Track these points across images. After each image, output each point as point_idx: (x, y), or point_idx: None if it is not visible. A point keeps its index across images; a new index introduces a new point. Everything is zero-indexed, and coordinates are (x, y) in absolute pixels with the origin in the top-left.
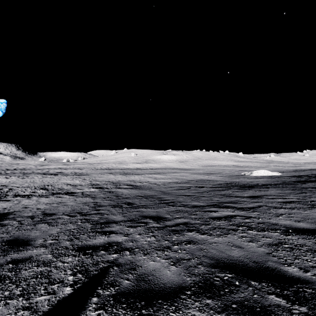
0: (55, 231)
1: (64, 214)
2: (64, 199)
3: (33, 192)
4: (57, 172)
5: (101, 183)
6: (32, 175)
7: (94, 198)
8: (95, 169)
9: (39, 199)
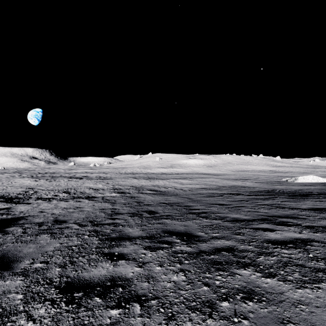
0: (53, 247)
1: (76, 222)
2: (82, 204)
3: (55, 196)
4: (83, 175)
5: (123, 187)
6: (59, 178)
7: (113, 204)
8: (119, 173)
9: (58, 203)
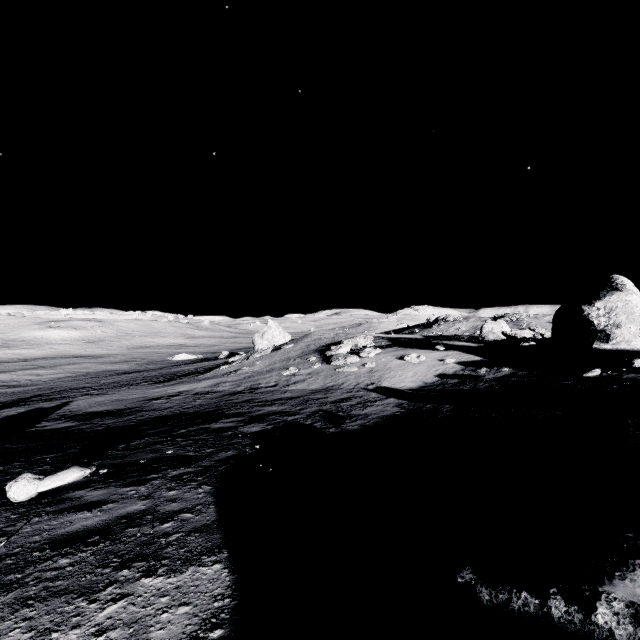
0: None
1: None
2: None
3: None
4: None
5: None
6: None
7: None
8: None
9: None
